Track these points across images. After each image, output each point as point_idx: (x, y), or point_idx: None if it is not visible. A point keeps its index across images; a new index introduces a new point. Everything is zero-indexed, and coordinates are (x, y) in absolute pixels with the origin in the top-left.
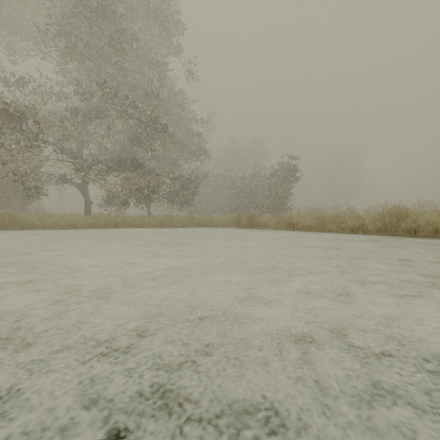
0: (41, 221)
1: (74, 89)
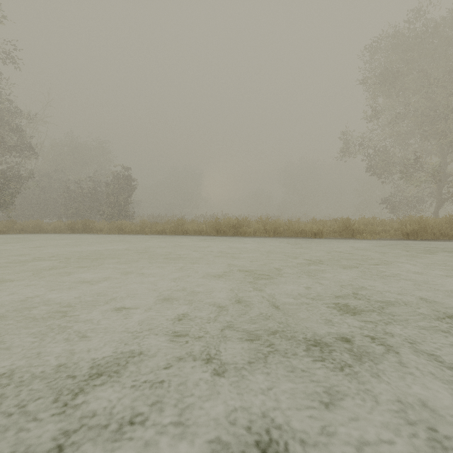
0: None
1: None
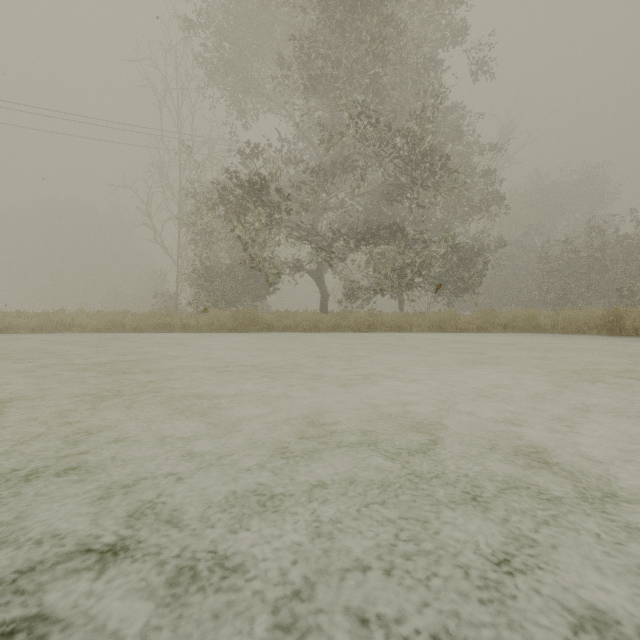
0: (280, 321)
1: (306, 145)
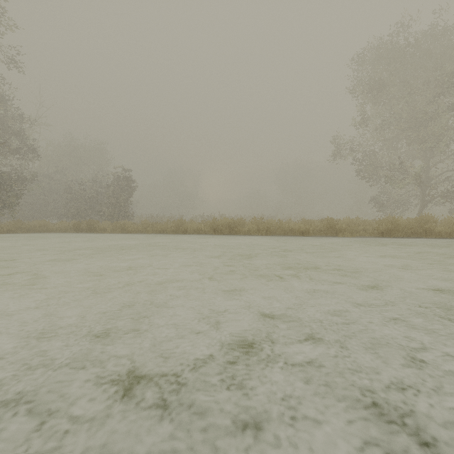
0: None
1: None
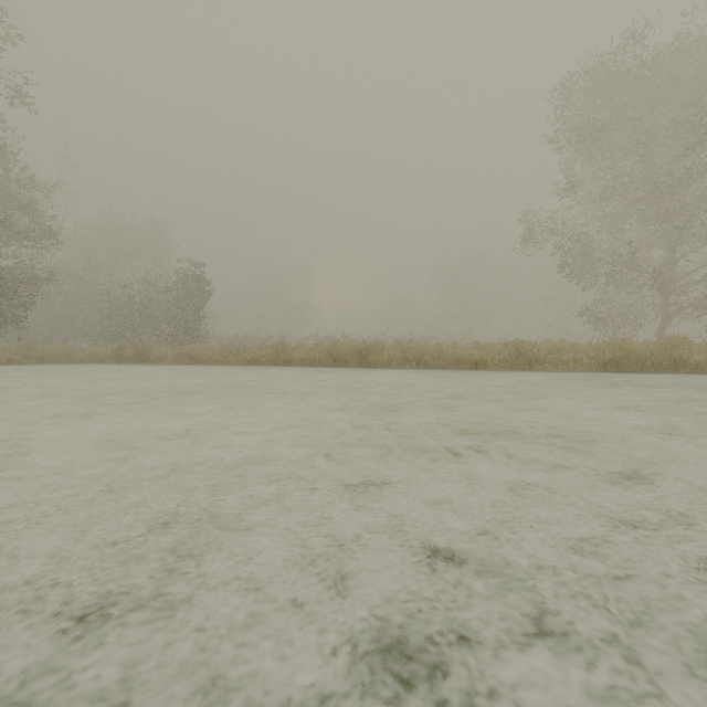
0: None
1: None
